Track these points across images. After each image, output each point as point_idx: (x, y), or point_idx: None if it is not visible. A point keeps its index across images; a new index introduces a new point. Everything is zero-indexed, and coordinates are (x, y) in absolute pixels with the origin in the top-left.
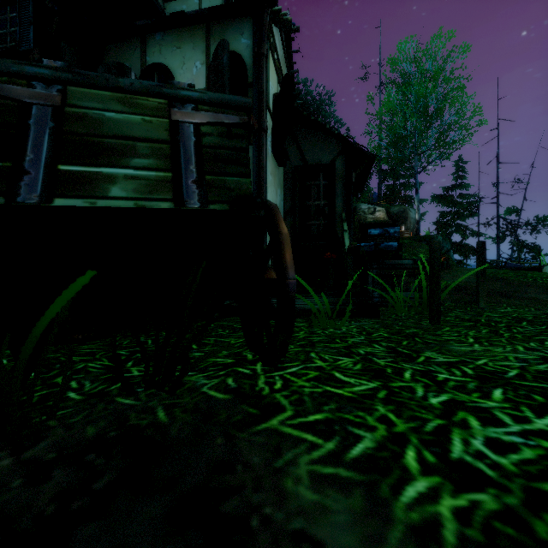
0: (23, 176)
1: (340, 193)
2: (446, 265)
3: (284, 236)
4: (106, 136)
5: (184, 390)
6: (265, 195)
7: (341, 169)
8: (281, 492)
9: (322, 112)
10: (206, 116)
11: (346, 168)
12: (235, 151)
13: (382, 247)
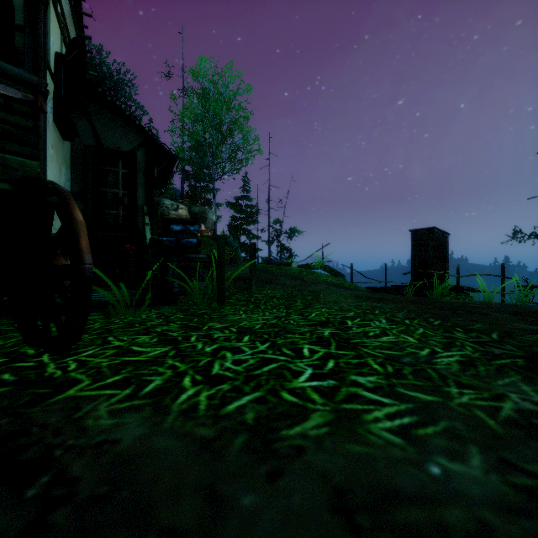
0: None
1: (141, 185)
2: (234, 261)
3: (80, 223)
4: None
5: None
6: (45, 171)
7: (142, 162)
8: (83, 429)
9: (121, 92)
10: None
11: (148, 161)
12: (18, 129)
13: (183, 242)
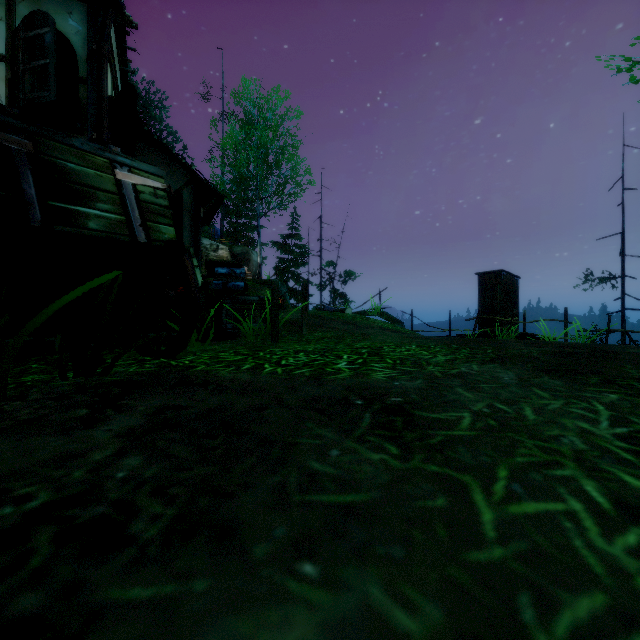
0: (26, 206)
1: (187, 226)
2: (283, 306)
3: (191, 266)
4: (74, 183)
5: (113, 373)
6: None
7: (188, 201)
8: (218, 376)
9: (151, 114)
10: (140, 179)
11: (194, 201)
12: (162, 208)
13: (230, 286)
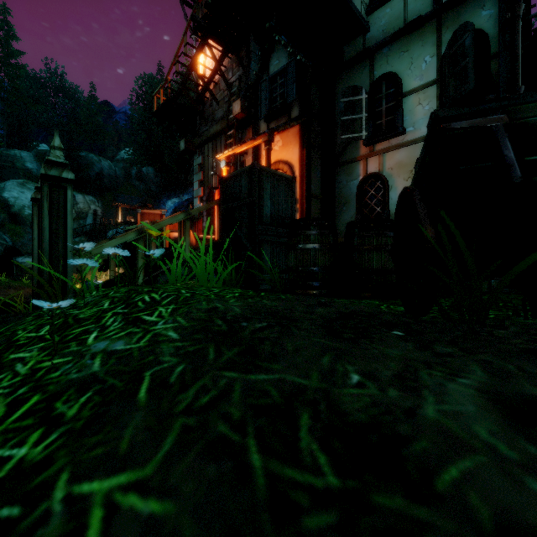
0: (507, 168)
1: None
2: None
3: None
4: None
5: None
6: None
7: None
8: None
9: None
10: None
11: None
12: None
13: None
